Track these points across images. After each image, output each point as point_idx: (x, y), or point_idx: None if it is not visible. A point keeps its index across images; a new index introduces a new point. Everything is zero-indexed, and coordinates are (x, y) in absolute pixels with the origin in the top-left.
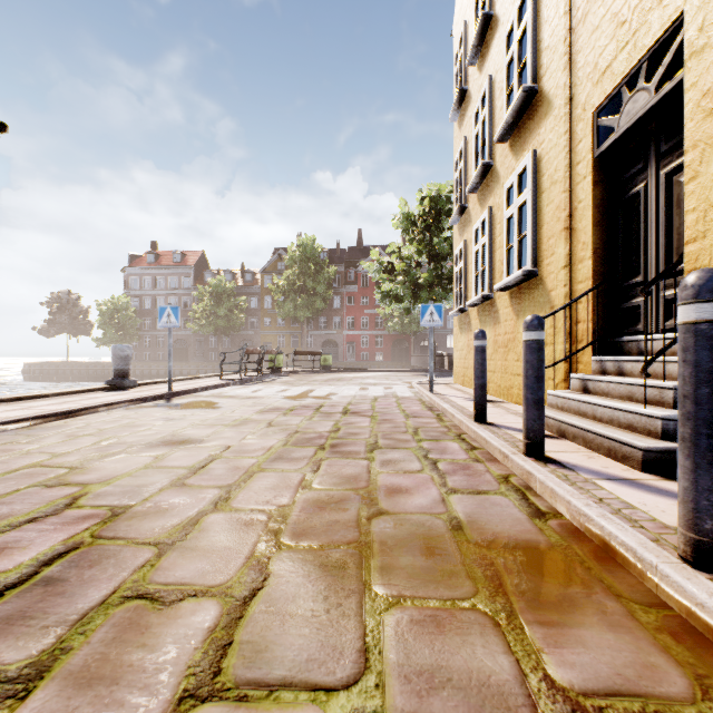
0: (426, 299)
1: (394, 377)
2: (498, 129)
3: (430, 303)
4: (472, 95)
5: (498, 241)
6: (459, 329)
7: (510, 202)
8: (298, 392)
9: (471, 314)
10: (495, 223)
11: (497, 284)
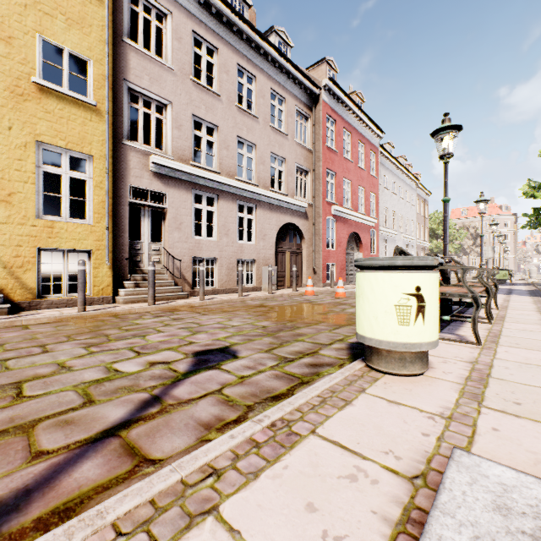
0: None
1: None
2: None
3: None
4: None
5: None
6: None
7: None
8: None
9: None
10: None
11: None
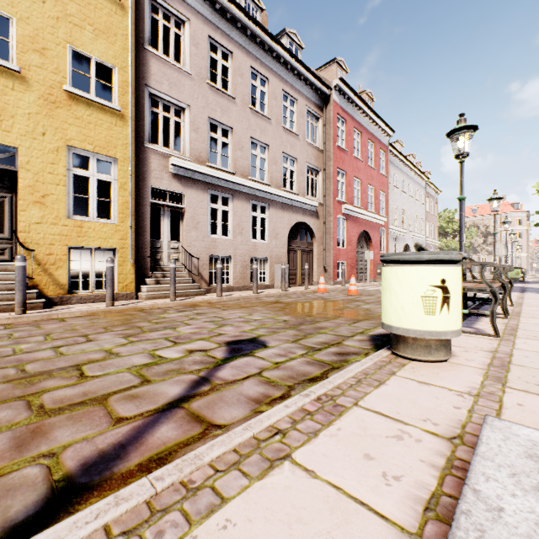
0: None
1: None
2: None
3: None
4: None
5: None
6: None
7: None
8: None
9: None
10: None
11: None
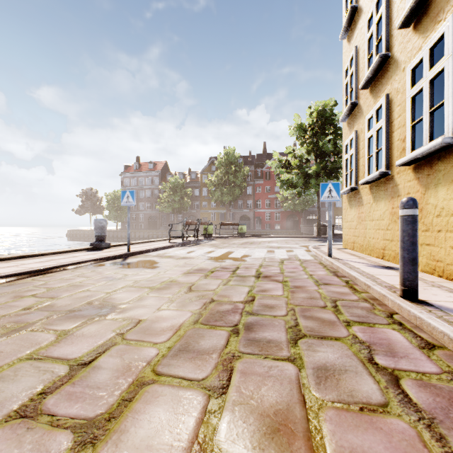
0: (314, 184)
1: (291, 241)
2: (403, 13)
3: (329, 182)
4: (364, 7)
5: (397, 122)
6: (348, 204)
7: (415, 80)
8: (220, 254)
9: (362, 191)
10: (392, 107)
11: (401, 159)
